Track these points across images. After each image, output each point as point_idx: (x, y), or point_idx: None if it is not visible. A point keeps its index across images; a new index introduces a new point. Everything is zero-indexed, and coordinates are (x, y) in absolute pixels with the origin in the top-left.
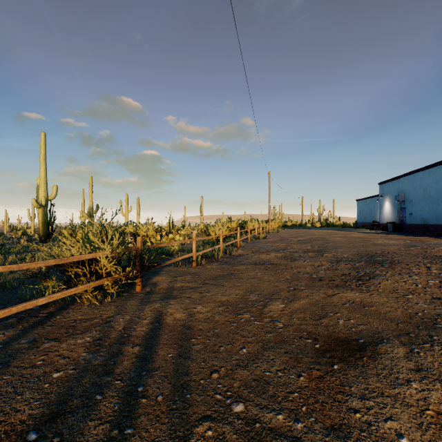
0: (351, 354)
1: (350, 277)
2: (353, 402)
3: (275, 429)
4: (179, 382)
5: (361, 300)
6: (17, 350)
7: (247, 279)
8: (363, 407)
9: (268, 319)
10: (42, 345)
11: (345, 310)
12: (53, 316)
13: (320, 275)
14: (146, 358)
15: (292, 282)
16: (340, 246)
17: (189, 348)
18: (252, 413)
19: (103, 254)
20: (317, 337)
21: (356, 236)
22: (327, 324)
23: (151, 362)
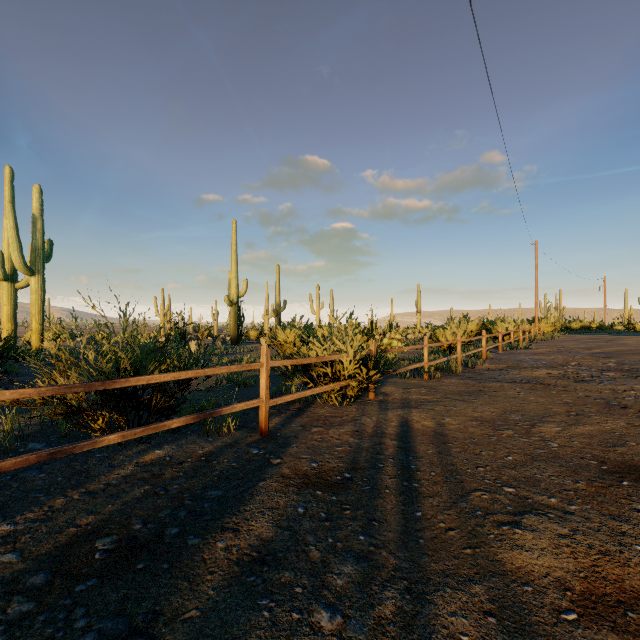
0: None
1: None
2: (638, 506)
3: (547, 505)
4: (447, 468)
5: None
6: (296, 430)
7: (504, 398)
8: None
9: (537, 438)
10: (311, 430)
11: None
12: (303, 411)
13: (625, 402)
14: (407, 450)
15: (574, 406)
16: None
17: (447, 449)
18: (523, 494)
19: (346, 356)
20: (605, 461)
21: None
22: (622, 452)
23: (414, 453)
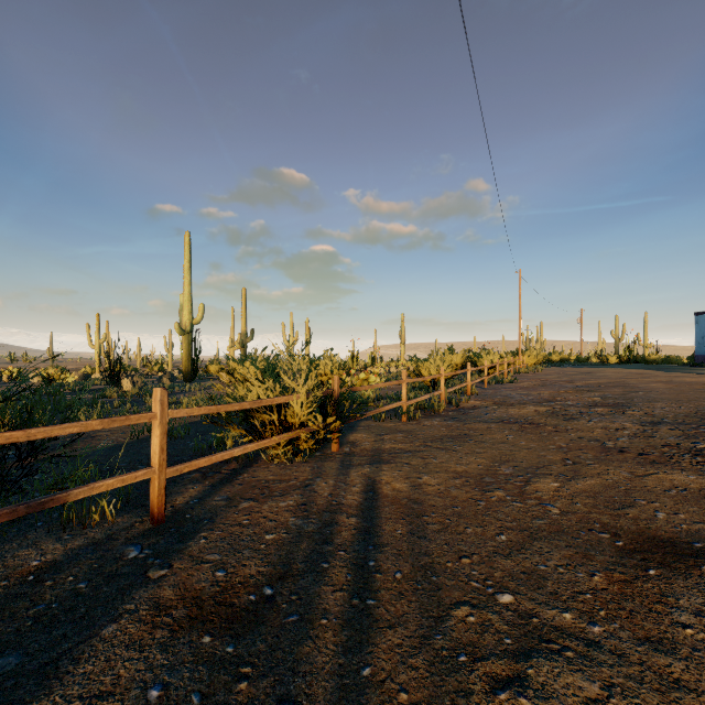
0: (680, 560)
1: (679, 451)
2: (681, 617)
3: (560, 628)
4: (419, 563)
5: (700, 487)
6: (216, 507)
7: (492, 443)
8: (698, 624)
9: (534, 501)
10: (240, 505)
11: (669, 499)
12: (239, 474)
13: (621, 444)
14: (368, 532)
15: (569, 451)
16: (660, 397)
17: (422, 526)
18: (525, 607)
19: (297, 398)
20: (618, 532)
21: (694, 381)
22: (635, 517)
23: (376, 537)
